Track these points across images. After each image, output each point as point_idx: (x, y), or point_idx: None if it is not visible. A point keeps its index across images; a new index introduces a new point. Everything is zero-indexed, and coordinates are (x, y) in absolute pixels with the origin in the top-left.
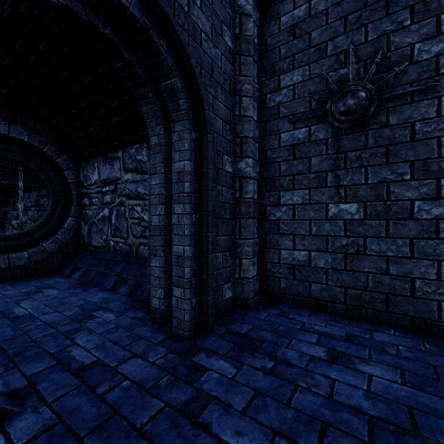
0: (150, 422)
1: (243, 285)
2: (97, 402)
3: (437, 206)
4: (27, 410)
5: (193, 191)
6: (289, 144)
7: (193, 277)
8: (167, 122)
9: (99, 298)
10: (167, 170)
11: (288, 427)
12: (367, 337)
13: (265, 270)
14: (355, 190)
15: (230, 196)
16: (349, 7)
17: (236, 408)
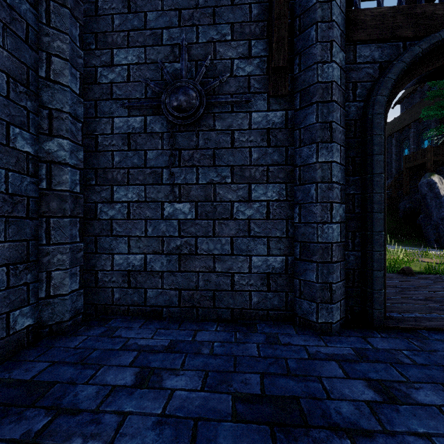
0: None
1: (53, 305)
2: None
3: (249, 208)
4: None
5: None
6: (124, 132)
7: None
8: None
9: None
10: None
11: None
12: (190, 340)
13: (95, 280)
14: (188, 189)
15: (28, 186)
16: (183, 1)
17: None
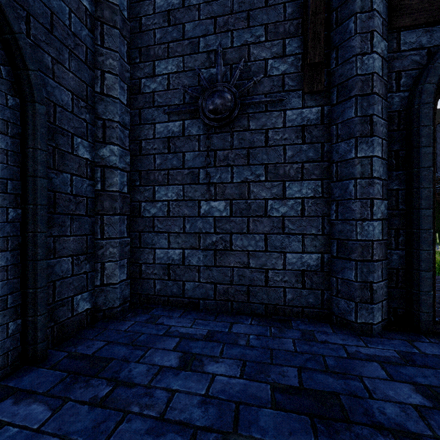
0: None
1: (106, 293)
2: None
3: (283, 205)
4: None
5: (11, 176)
6: (164, 136)
7: (9, 293)
8: None
9: None
10: None
11: None
12: (226, 331)
13: (139, 272)
14: (223, 188)
15: (87, 188)
16: (219, 9)
17: None
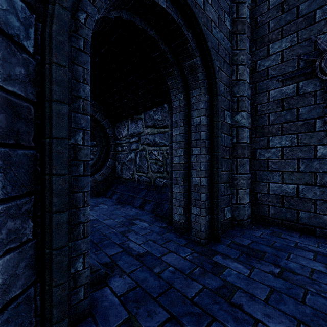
0: (196, 296)
1: (239, 209)
2: (157, 278)
3: None
4: (116, 275)
5: (207, 138)
6: (278, 99)
7: (206, 200)
8: (185, 90)
9: (134, 212)
10: (185, 124)
11: (309, 319)
12: None
13: (255, 199)
14: None
15: (229, 141)
16: None
17: (259, 298)
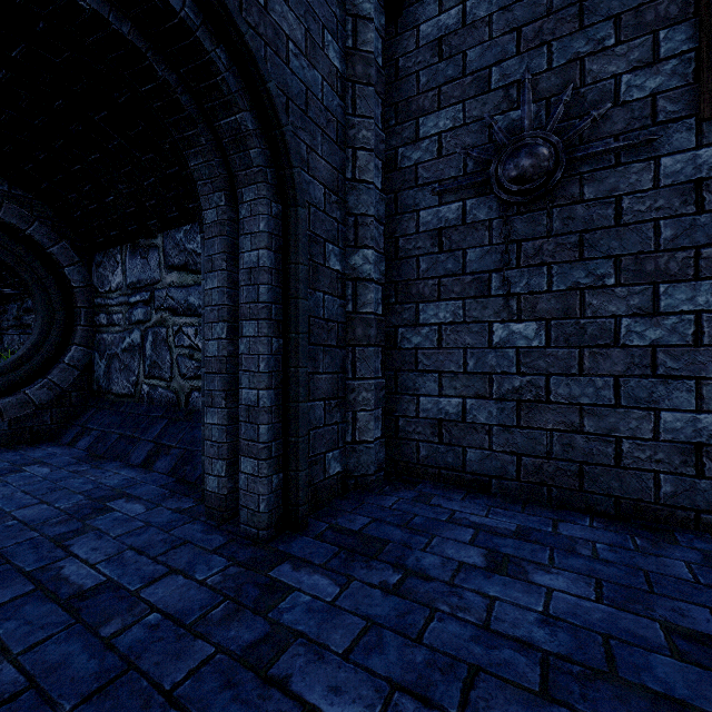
0: (188, 680)
1: (358, 453)
2: (100, 651)
3: (654, 326)
4: None
5: (274, 299)
6: (433, 228)
7: (273, 440)
8: (232, 186)
9: (120, 479)
10: (232, 265)
11: (416, 677)
12: (549, 531)
13: (395, 429)
14: (533, 301)
15: (338, 310)
16: (525, 14)
17: (334, 651)
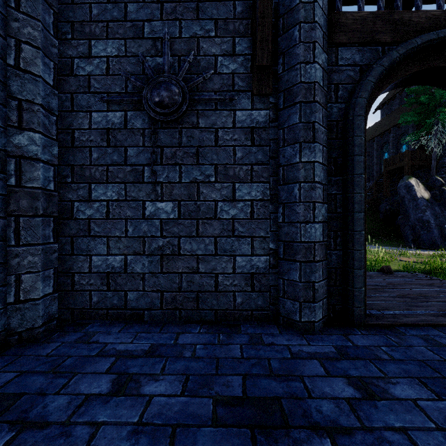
0: None
1: (23, 311)
2: None
3: (233, 207)
4: None
5: None
6: (102, 127)
7: None
8: None
9: None
10: None
11: None
12: (171, 343)
13: (71, 283)
14: (171, 188)
15: None
16: None
17: None
